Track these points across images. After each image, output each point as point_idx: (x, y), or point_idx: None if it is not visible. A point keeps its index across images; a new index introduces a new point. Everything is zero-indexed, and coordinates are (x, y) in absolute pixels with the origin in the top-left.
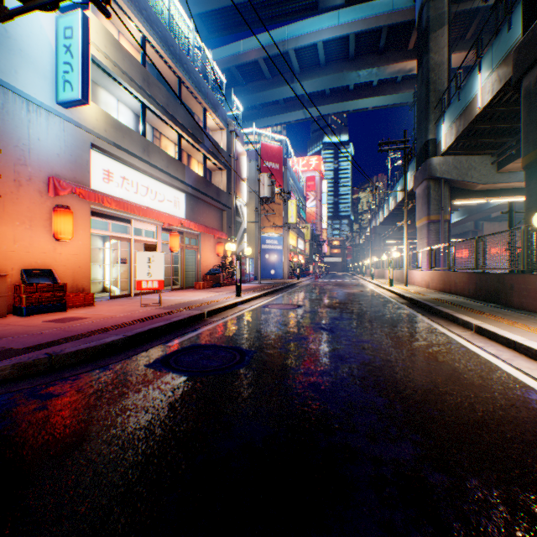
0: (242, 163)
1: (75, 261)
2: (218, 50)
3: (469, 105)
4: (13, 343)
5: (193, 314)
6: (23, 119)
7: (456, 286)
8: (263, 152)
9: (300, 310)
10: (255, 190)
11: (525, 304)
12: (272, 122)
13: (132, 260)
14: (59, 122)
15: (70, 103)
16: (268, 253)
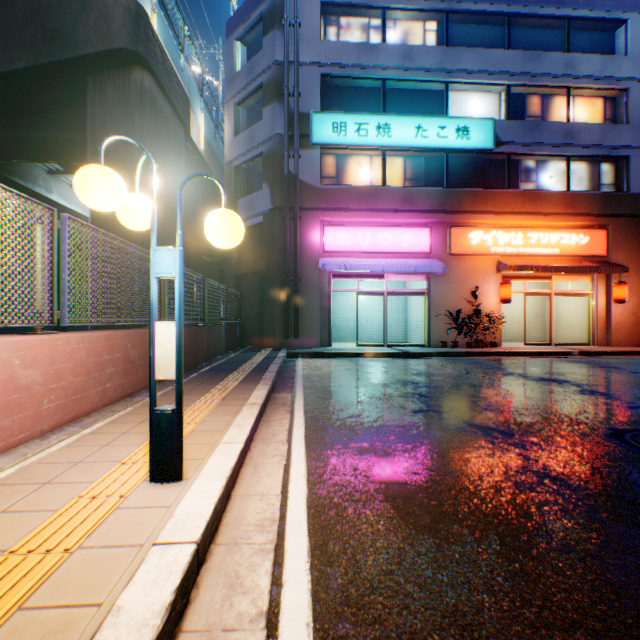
0: None
1: None
2: None
3: None
4: None
5: None
6: None
7: None
8: None
9: None
10: None
11: None
12: None
13: None
14: None
15: None
16: None
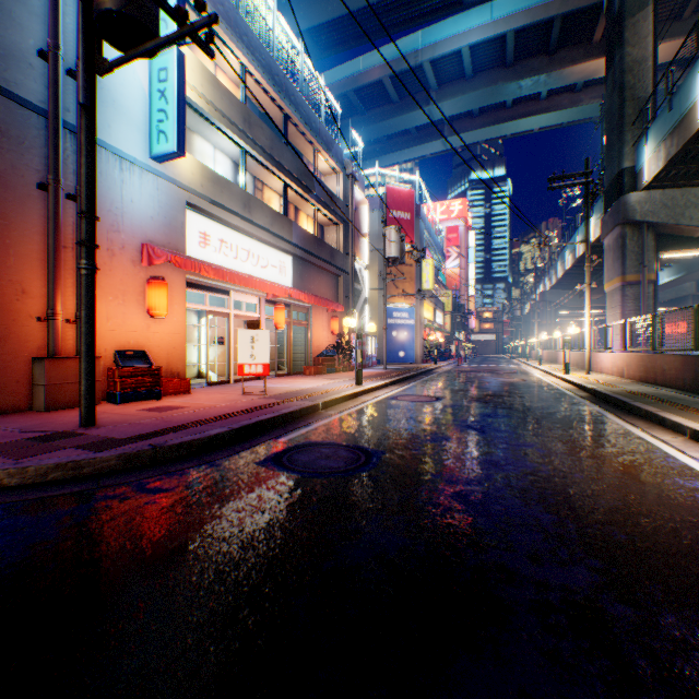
0: (361, 214)
1: (169, 341)
2: (331, 72)
3: (686, 116)
4: (113, 432)
5: (305, 405)
6: (116, 179)
7: (663, 374)
8: (388, 198)
9: (439, 404)
10: (378, 248)
11: None
12: (400, 159)
13: (231, 339)
14: (153, 180)
15: (164, 157)
16: (395, 330)
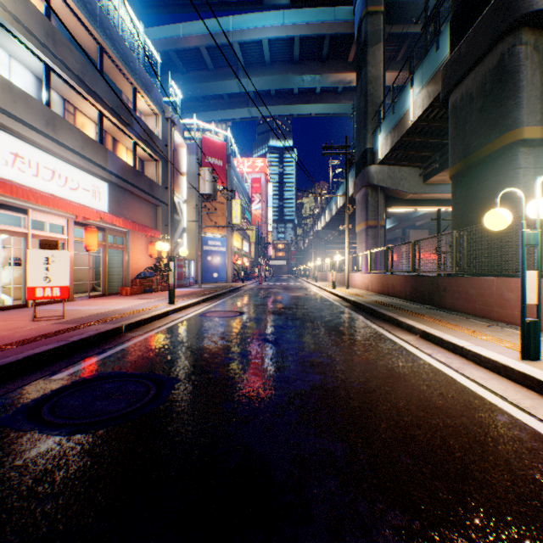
0: (180, 155)
1: None
2: (154, 29)
3: (403, 118)
4: None
5: (104, 329)
6: None
7: (393, 288)
8: (205, 146)
9: (243, 318)
10: (196, 186)
11: (457, 305)
12: (216, 118)
13: None
14: None
15: None
16: (210, 255)
